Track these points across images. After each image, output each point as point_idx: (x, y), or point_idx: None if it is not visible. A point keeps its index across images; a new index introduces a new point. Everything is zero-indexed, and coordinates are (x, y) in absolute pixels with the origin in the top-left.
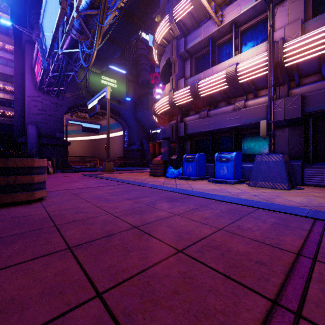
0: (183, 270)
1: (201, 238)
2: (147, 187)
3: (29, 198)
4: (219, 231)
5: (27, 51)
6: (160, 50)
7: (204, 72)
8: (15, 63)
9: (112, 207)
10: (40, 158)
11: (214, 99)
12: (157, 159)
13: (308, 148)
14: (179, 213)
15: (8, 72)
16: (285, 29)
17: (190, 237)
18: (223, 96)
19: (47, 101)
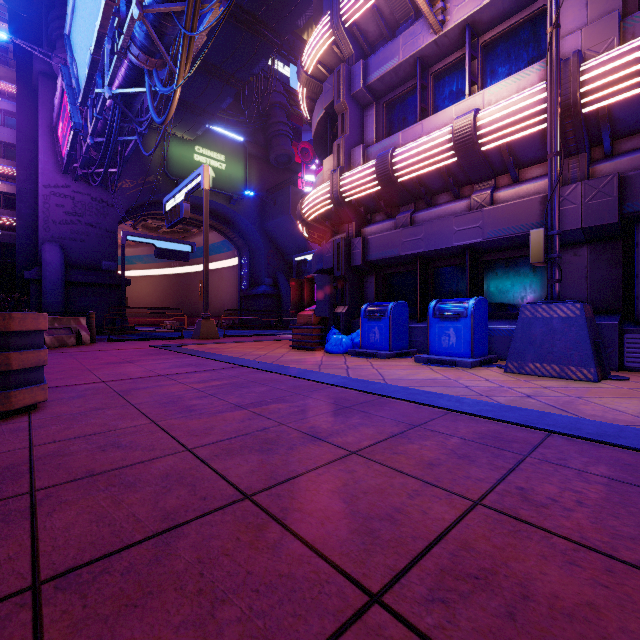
0: None
1: (432, 539)
2: (283, 374)
3: None
4: (475, 512)
5: (42, 94)
6: (313, 87)
7: (405, 131)
8: (19, 118)
9: (198, 430)
10: (69, 311)
11: (426, 187)
12: (306, 314)
13: (631, 289)
14: (361, 448)
15: (5, 137)
16: (582, 34)
17: (400, 537)
18: (446, 180)
19: (85, 197)
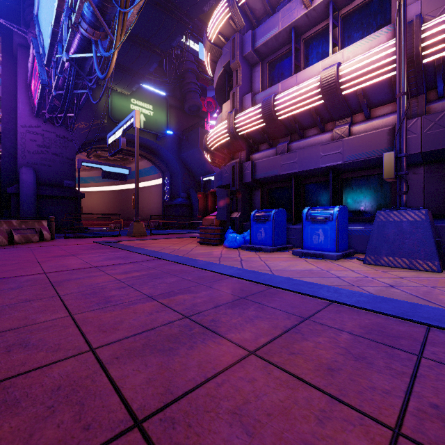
0: None
1: None
2: (191, 266)
3: None
4: None
5: (20, 60)
6: (215, 52)
7: (283, 82)
8: (4, 77)
9: (108, 324)
10: (40, 216)
11: (299, 123)
12: (209, 218)
13: None
14: (258, 347)
15: None
16: (422, 3)
17: None
18: (315, 118)
19: (51, 134)
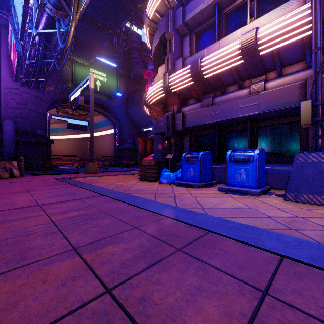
0: None
1: None
2: (128, 203)
3: None
4: None
5: (3, 37)
6: (153, 28)
7: (208, 47)
8: None
9: None
10: (18, 157)
11: (221, 81)
12: (148, 159)
13: None
14: None
15: None
16: None
17: None
18: (235, 76)
19: (28, 94)
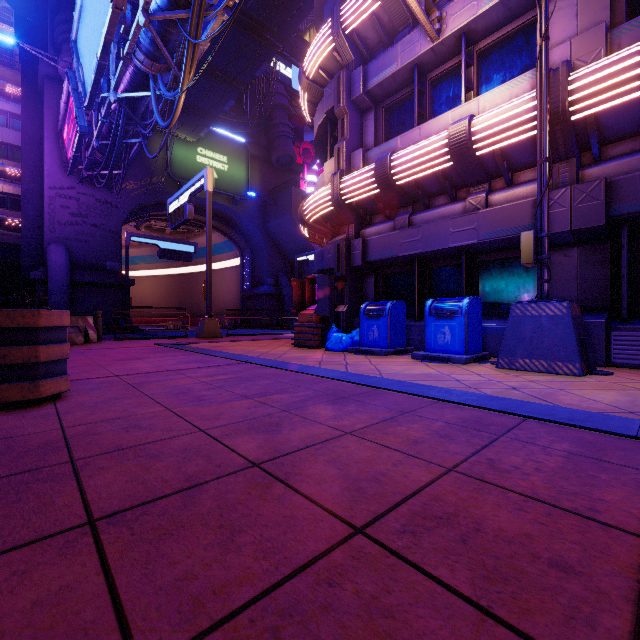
0: (368, 590)
1: (409, 494)
2: (285, 369)
3: (28, 396)
4: (447, 476)
5: (47, 97)
6: (314, 92)
7: (403, 135)
8: (25, 121)
9: (209, 415)
10: (74, 311)
11: (424, 190)
12: (307, 313)
13: (619, 289)
14: (354, 430)
15: (11, 140)
16: (572, 44)
17: (382, 492)
18: (443, 183)
19: (89, 198)
